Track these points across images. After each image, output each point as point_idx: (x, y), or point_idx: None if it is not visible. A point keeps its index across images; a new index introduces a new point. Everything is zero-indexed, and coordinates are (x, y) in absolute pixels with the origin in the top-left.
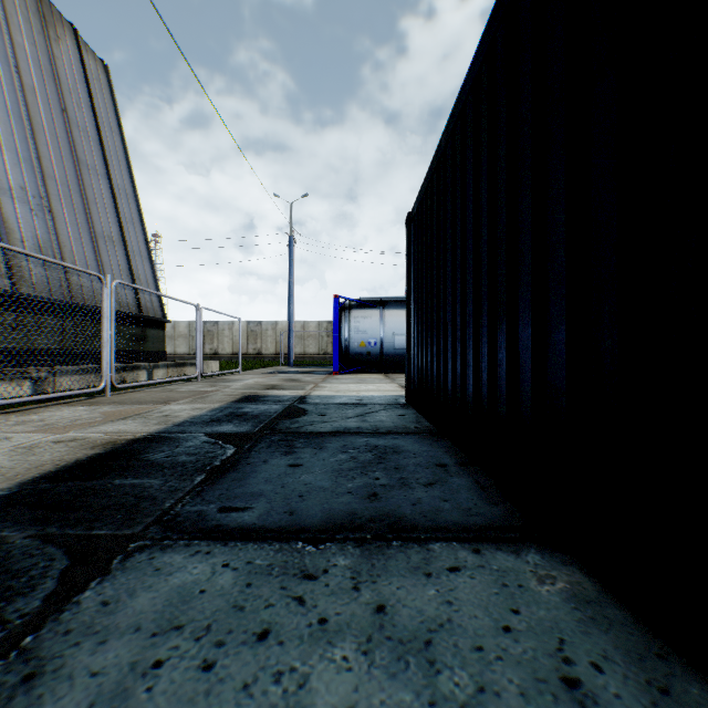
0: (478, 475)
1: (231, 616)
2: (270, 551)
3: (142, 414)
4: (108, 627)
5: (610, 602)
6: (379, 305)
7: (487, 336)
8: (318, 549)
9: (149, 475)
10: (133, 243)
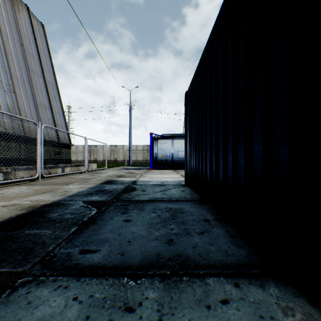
0: (227, 226)
1: None
2: (106, 285)
3: (53, 190)
4: None
5: None
6: (171, 138)
7: (231, 151)
8: (136, 283)
9: (46, 227)
10: (55, 108)
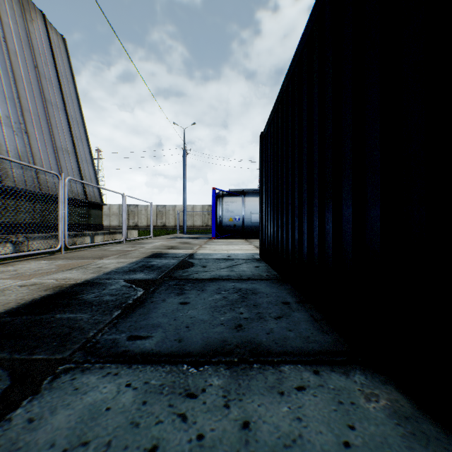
0: (312, 310)
1: (128, 432)
2: (162, 372)
3: (83, 266)
4: (29, 443)
5: (423, 418)
6: (242, 194)
7: (317, 213)
8: (198, 370)
9: (82, 310)
10: (81, 154)
